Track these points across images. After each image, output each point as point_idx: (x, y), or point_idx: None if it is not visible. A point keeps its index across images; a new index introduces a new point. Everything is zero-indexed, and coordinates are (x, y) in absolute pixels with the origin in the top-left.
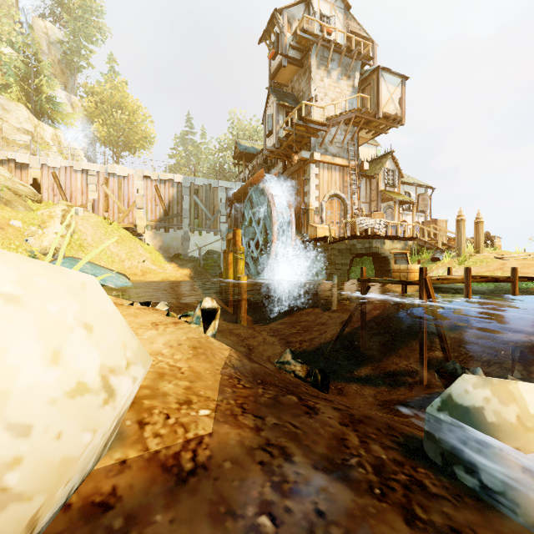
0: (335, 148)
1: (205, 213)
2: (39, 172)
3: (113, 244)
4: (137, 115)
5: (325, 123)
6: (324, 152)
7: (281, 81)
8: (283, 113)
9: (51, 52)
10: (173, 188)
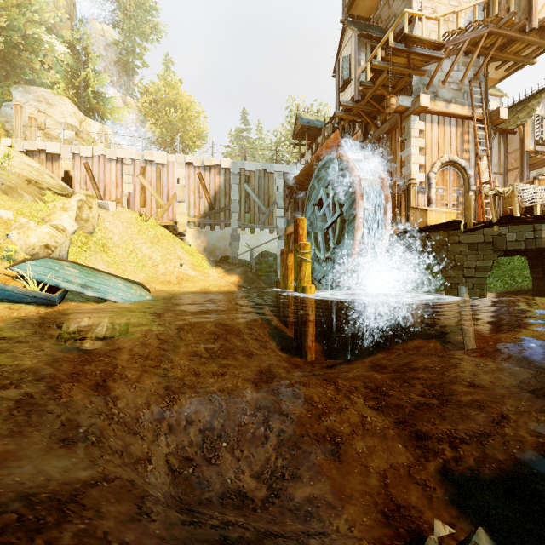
0: (448, 92)
1: (258, 205)
2: (71, 163)
3: (147, 244)
4: (190, 111)
5: (442, 42)
6: (432, 97)
7: (360, 13)
8: (366, 49)
9: (107, 55)
10: (219, 176)
